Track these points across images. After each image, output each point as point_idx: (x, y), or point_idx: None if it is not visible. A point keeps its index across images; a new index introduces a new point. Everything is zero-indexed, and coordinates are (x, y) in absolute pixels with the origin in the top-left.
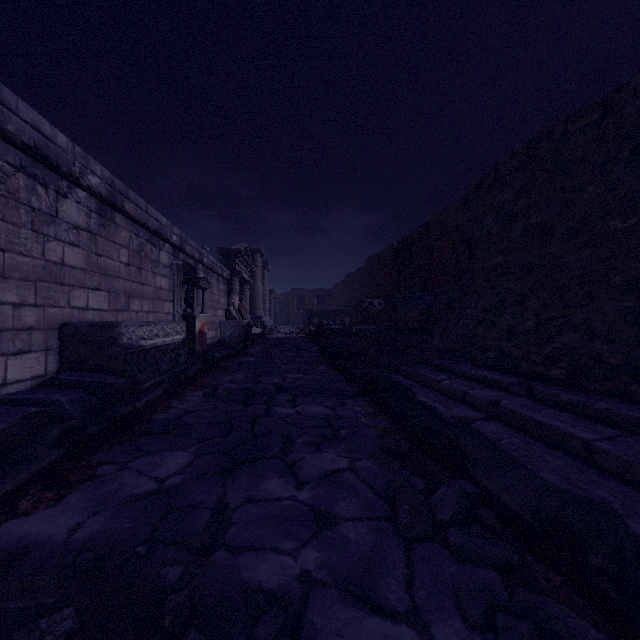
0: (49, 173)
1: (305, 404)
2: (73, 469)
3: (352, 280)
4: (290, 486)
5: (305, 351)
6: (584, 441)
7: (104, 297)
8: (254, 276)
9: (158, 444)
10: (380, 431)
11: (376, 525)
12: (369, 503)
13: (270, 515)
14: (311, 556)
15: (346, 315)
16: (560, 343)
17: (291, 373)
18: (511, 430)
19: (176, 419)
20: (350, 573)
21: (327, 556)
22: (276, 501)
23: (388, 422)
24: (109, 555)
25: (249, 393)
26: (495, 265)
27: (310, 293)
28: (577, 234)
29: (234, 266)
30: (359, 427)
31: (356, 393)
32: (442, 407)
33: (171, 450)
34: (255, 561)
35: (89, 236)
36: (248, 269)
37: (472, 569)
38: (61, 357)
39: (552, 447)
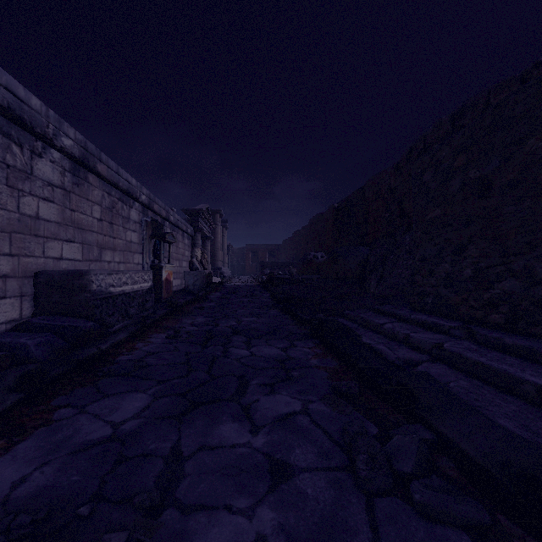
0: (24, 134)
1: (259, 345)
2: (30, 413)
3: (298, 236)
4: (245, 431)
5: (258, 297)
6: (538, 386)
7: (78, 248)
8: (215, 233)
9: (118, 386)
10: (330, 372)
11: (334, 476)
12: (325, 450)
13: (224, 465)
14: (267, 516)
15: (293, 266)
16: (499, 289)
17: (246, 317)
18: (457, 373)
19: (138, 360)
20: (310, 539)
21: (284, 516)
22: (231, 448)
23: (336, 363)
24: (49, 517)
25: (208, 335)
26: (433, 218)
27: (262, 248)
28: (517, 186)
29: (197, 224)
30: (310, 368)
31: (305, 335)
32: (387, 349)
33: (130, 392)
34: (207, 524)
35: (63, 193)
36: (209, 227)
37: (442, 532)
38: (35, 302)
39: (502, 391)
